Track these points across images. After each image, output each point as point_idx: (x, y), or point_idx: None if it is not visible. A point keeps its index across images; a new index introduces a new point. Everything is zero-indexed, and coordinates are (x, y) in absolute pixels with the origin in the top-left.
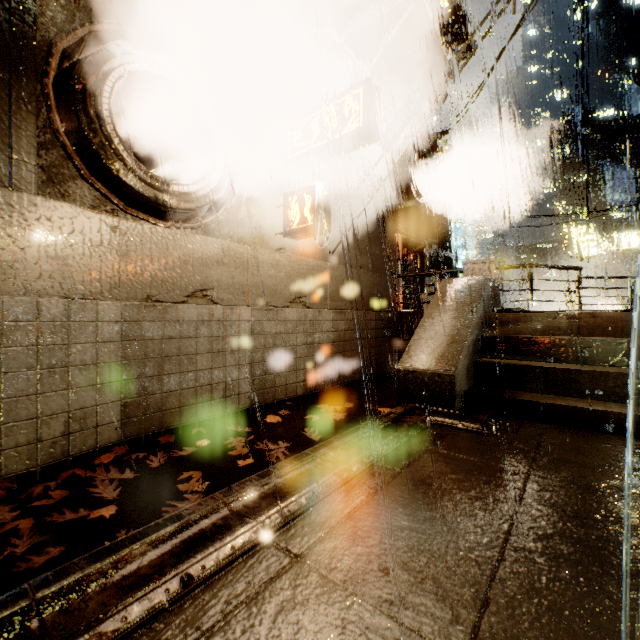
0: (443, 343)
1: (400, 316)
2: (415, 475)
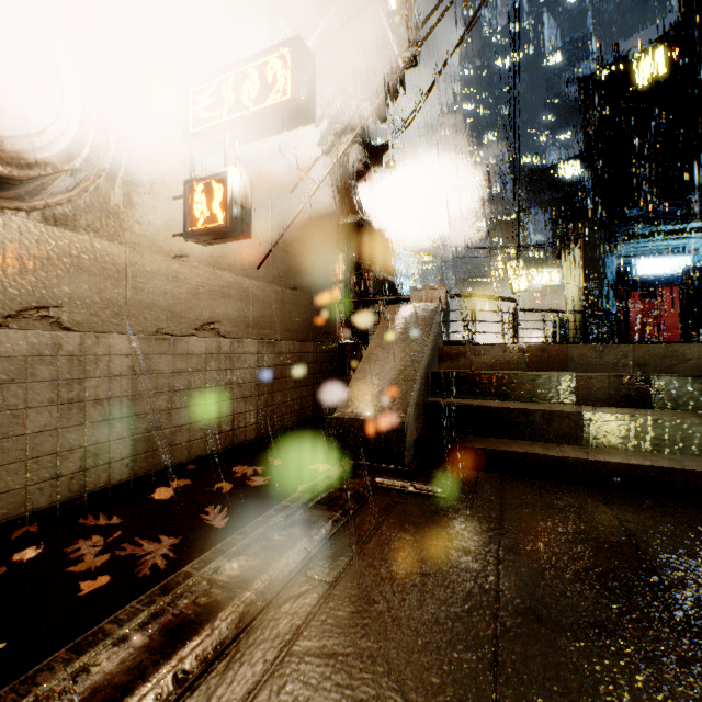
0: (390, 382)
1: (342, 348)
2: (355, 589)
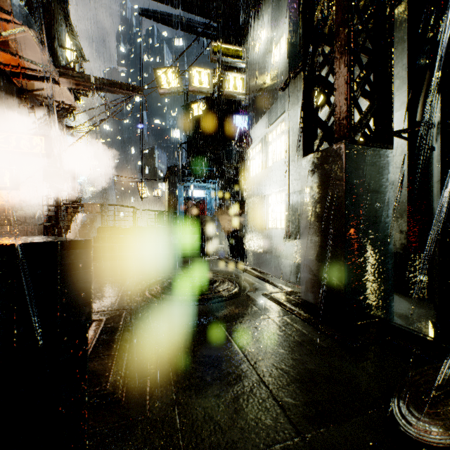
0: None
1: (46, 227)
2: None
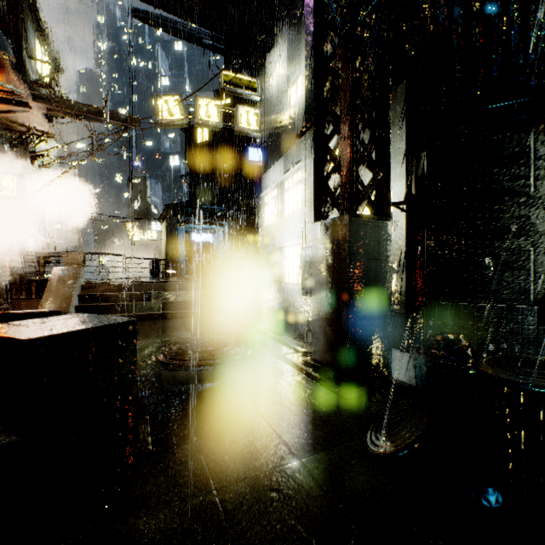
0: (61, 299)
1: (10, 283)
2: None
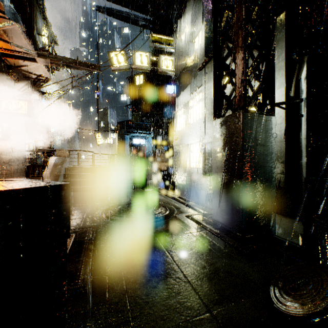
0: (53, 176)
1: (28, 167)
2: None
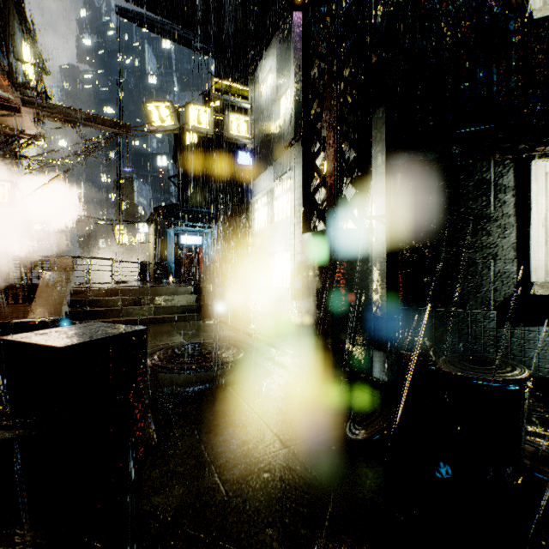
0: (52, 305)
1: None
2: None
